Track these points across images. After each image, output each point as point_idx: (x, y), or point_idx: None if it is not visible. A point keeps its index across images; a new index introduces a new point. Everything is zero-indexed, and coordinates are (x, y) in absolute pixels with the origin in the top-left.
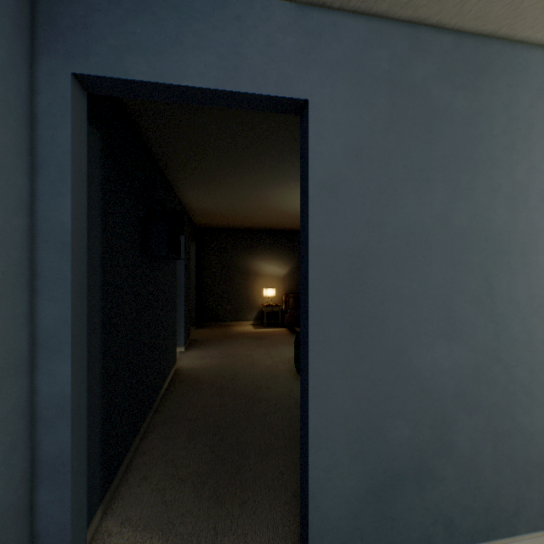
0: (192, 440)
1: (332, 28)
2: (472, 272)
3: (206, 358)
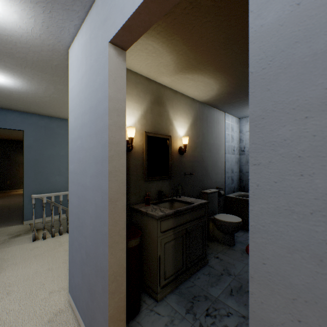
0: None
1: (30, 117)
2: (66, 163)
3: None
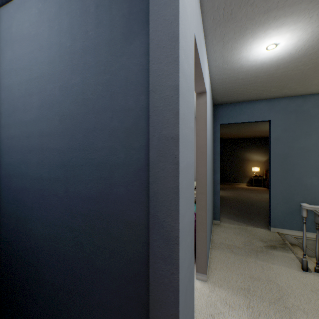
0: (231, 209)
1: (277, 102)
2: None
3: (227, 193)
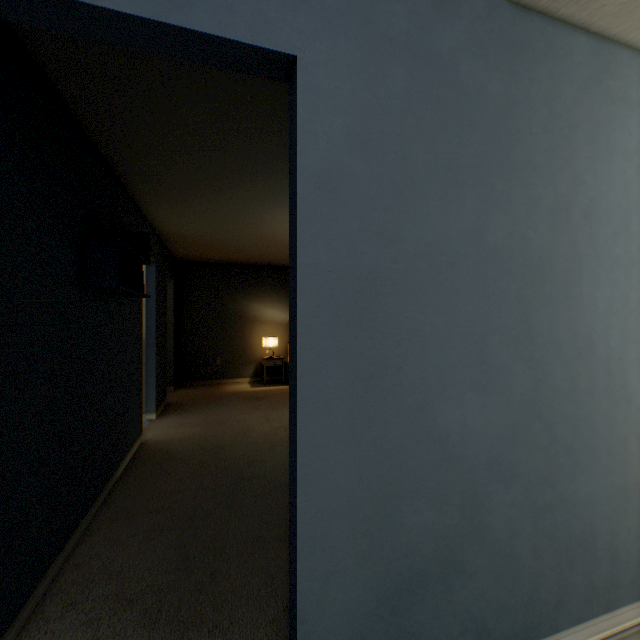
0: (151, 541)
1: None
2: (508, 305)
3: (185, 426)
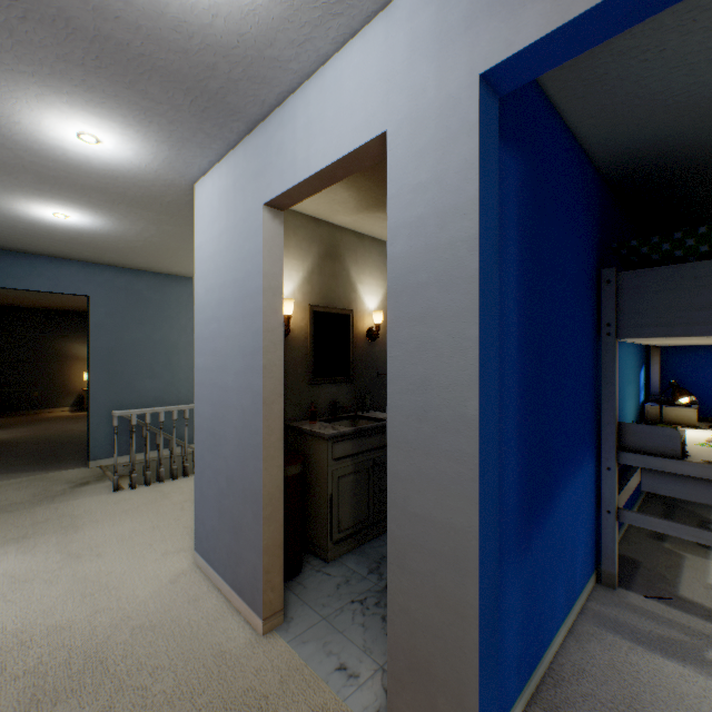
0: (20, 458)
1: (101, 271)
2: (163, 356)
3: (16, 433)
